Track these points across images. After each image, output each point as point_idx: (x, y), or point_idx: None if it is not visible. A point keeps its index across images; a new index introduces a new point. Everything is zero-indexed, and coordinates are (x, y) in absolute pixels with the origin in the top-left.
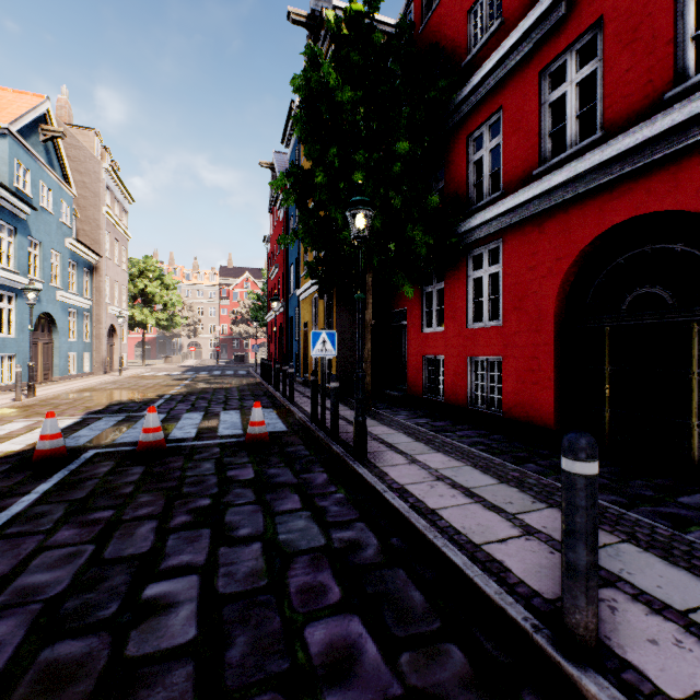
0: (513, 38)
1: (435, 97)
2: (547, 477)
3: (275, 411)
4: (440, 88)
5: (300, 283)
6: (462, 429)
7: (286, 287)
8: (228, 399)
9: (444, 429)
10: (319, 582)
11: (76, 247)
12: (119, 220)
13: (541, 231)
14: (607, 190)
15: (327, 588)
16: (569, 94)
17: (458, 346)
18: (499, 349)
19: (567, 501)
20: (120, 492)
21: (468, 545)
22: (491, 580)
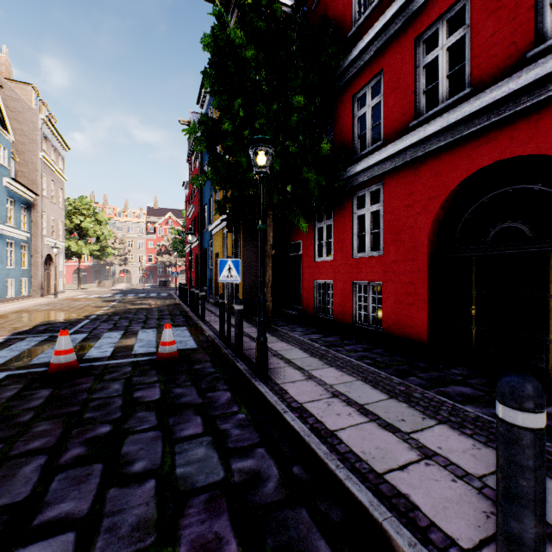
0: (393, 10)
1: (326, 62)
2: (429, 390)
3: (188, 329)
4: (330, 53)
5: (212, 220)
6: (349, 344)
7: (200, 223)
8: (147, 319)
9: (334, 344)
10: (215, 533)
11: (13, 186)
12: (56, 164)
13: (417, 174)
14: (475, 138)
15: (223, 543)
16: (440, 57)
17: (345, 272)
18: (380, 275)
19: (508, 458)
20: (17, 421)
21: (371, 475)
22: (402, 524)
